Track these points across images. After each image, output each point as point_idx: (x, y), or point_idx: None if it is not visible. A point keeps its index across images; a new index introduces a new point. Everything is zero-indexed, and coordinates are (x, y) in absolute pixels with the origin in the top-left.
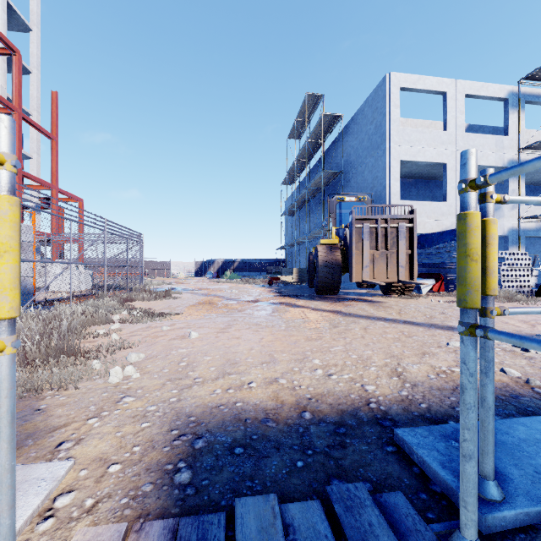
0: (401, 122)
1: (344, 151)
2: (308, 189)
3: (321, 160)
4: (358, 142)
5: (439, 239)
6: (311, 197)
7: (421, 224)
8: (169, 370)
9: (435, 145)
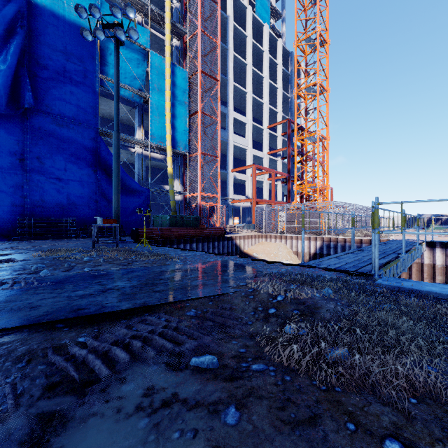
0: None
1: None
2: None
3: None
4: None
5: None
6: None
7: None
8: (399, 238)
9: None
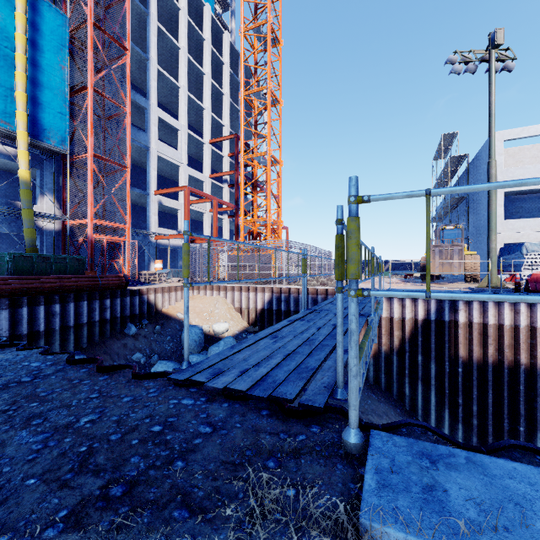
0: (527, 149)
1: (472, 178)
2: (445, 207)
3: (460, 179)
4: (479, 175)
5: (516, 249)
6: (450, 210)
7: (525, 235)
8: None
9: (539, 175)
